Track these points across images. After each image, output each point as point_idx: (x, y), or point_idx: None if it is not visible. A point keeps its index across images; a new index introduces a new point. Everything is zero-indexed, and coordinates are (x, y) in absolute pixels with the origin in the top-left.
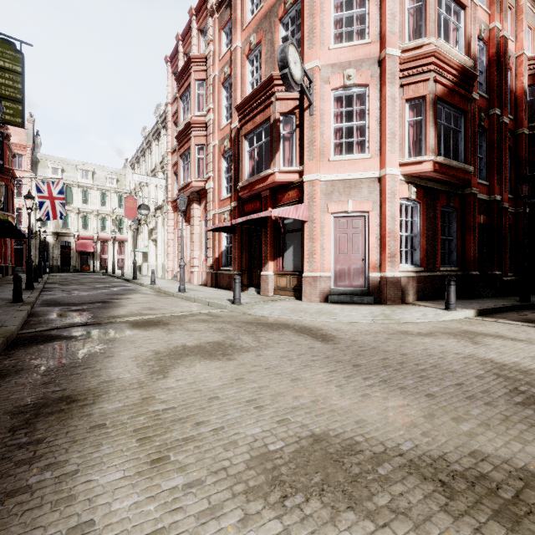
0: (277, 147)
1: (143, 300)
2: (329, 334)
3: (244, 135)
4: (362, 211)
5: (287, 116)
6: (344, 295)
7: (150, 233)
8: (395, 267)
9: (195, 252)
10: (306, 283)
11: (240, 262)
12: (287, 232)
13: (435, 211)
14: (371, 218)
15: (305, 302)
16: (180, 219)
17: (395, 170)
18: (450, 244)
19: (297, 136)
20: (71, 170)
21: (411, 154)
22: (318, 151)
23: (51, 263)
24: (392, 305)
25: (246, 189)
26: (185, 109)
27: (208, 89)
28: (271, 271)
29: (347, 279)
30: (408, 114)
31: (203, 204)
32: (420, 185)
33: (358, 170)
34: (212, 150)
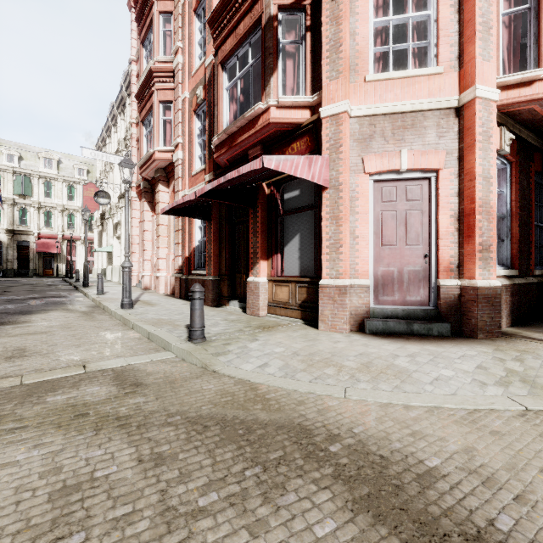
0: (273, 64)
1: (43, 326)
2: (497, 538)
3: (221, 61)
4: (425, 168)
5: (290, 14)
6: (395, 319)
7: (114, 229)
8: (490, 268)
9: (161, 249)
10: (325, 298)
11: (217, 262)
12: (290, 213)
13: (528, 179)
14: (442, 181)
15: (324, 331)
16: (144, 207)
17: (491, 92)
18: (539, 234)
19: (307, 46)
20: (31, 157)
21: (506, 73)
22: (347, 63)
23: (5, 266)
24: (492, 341)
25: (223, 146)
26: (148, 58)
27: (176, 22)
28: (263, 276)
29: (397, 291)
30: (502, 2)
31: (172, 185)
32: (513, 133)
33: (418, 97)
34: (181, 106)
